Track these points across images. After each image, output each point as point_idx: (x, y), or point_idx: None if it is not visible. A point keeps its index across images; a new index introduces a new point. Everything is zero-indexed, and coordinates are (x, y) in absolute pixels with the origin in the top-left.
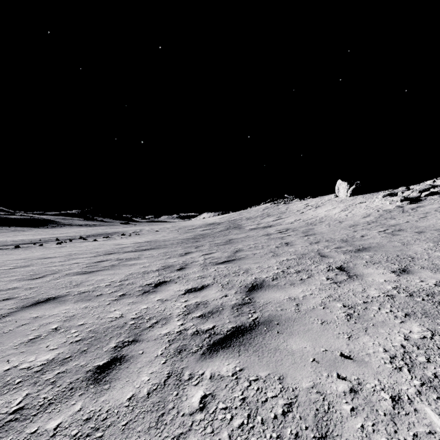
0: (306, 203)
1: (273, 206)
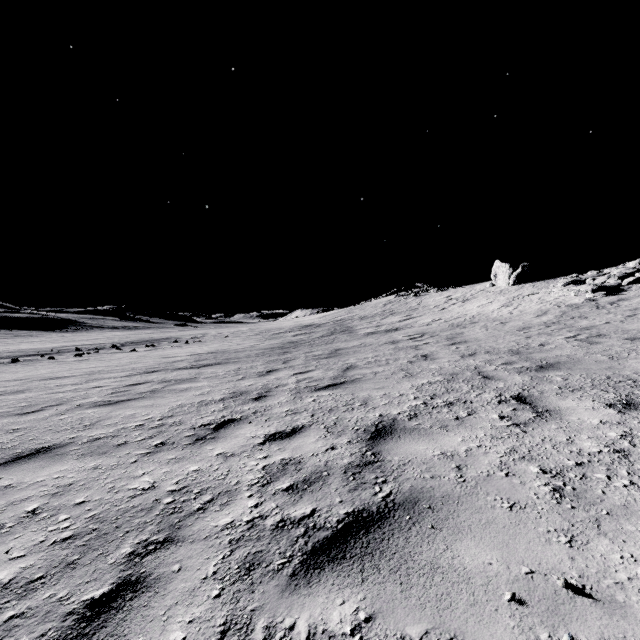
0: (448, 296)
1: (398, 300)
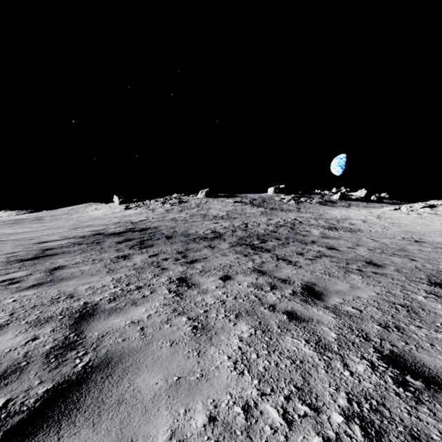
0: (97, 207)
1: (77, 208)
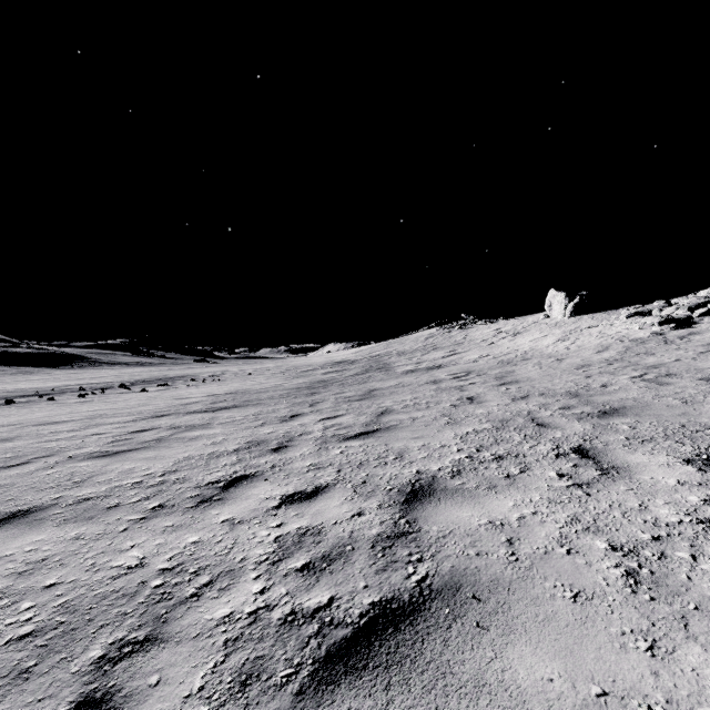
0: (498, 328)
1: (442, 333)
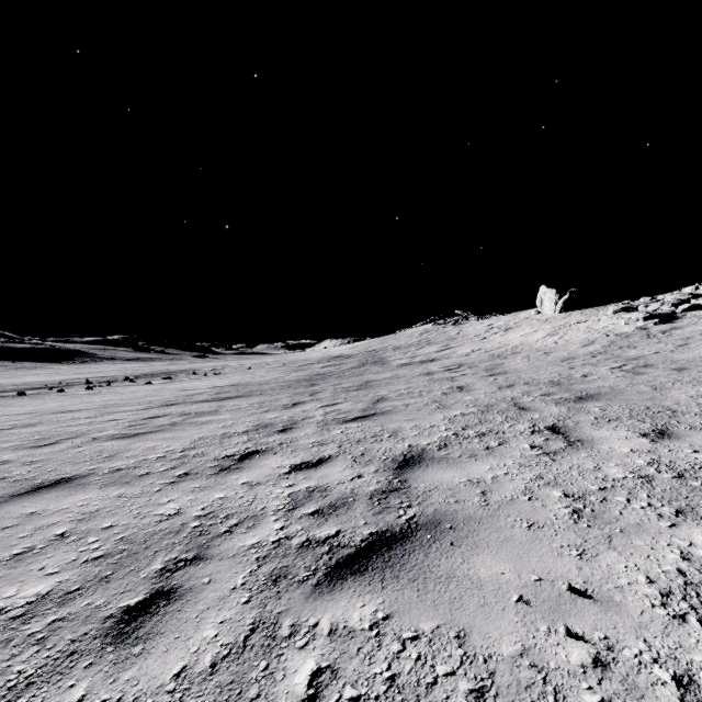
0: (490, 324)
1: (436, 329)
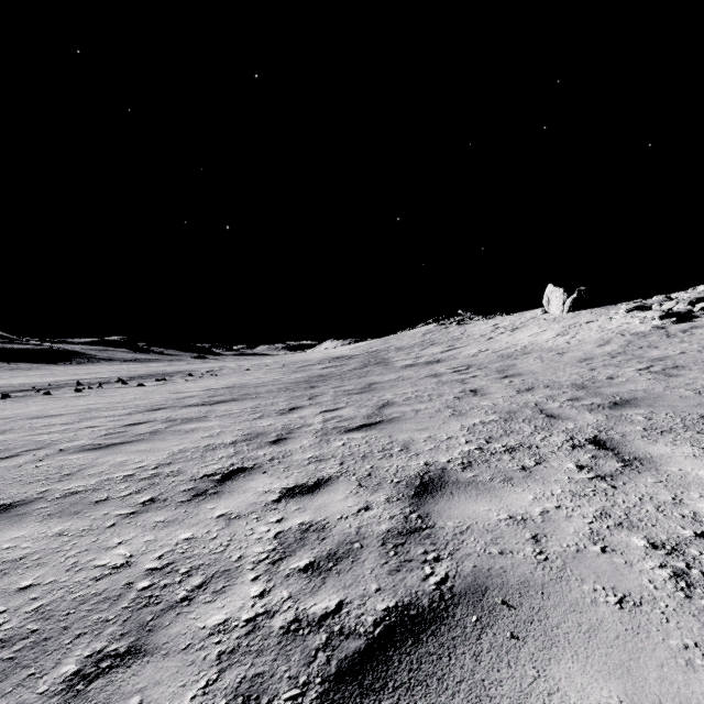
0: (495, 324)
1: (439, 329)
